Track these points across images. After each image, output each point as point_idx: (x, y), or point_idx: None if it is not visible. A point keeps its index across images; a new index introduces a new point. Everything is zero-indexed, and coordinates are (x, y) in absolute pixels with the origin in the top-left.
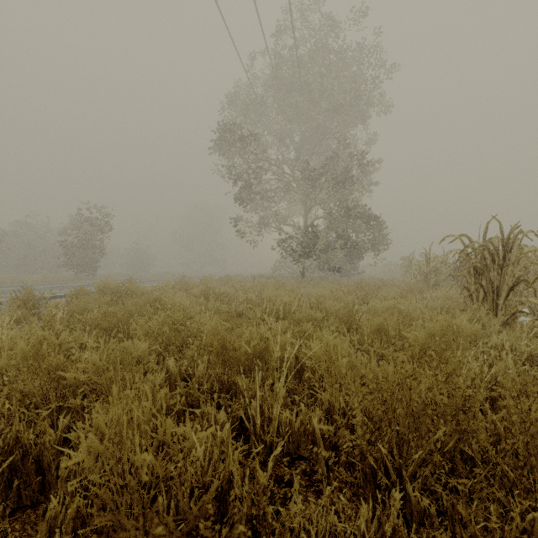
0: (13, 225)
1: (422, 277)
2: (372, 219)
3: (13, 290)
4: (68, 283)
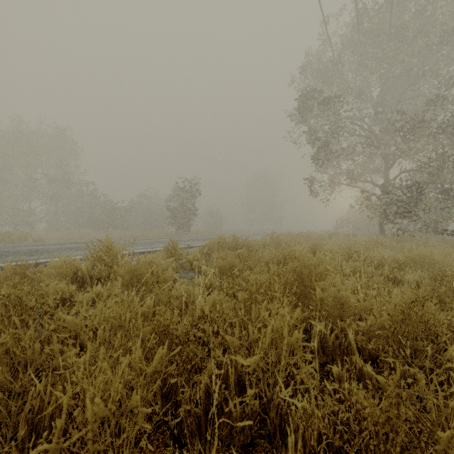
0: (138, 197)
1: None
2: None
3: (166, 243)
4: (179, 237)
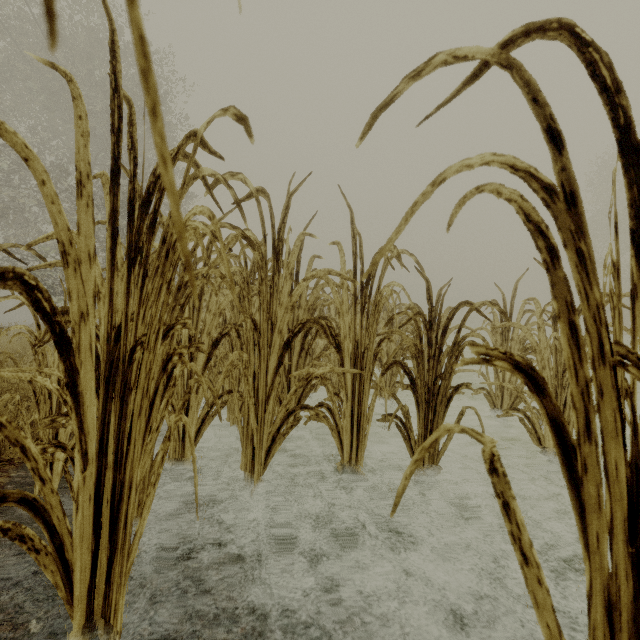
0: None
1: None
2: None
3: None
4: None
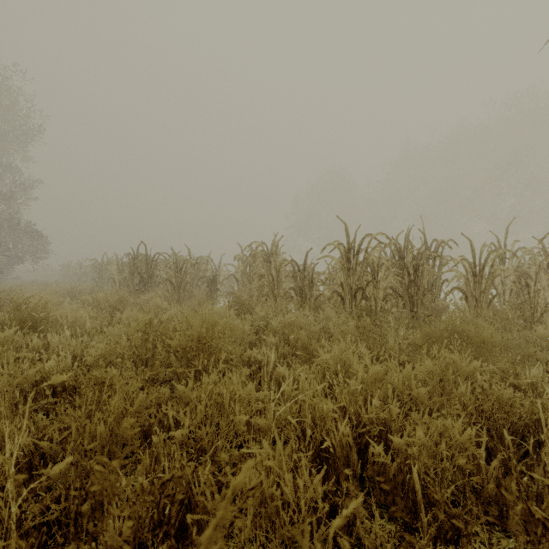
0: None
1: (77, 278)
2: (36, 234)
3: None
4: None
